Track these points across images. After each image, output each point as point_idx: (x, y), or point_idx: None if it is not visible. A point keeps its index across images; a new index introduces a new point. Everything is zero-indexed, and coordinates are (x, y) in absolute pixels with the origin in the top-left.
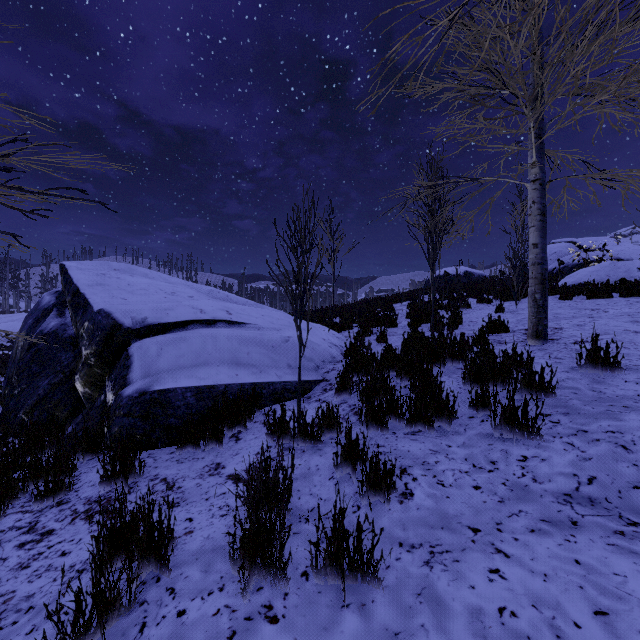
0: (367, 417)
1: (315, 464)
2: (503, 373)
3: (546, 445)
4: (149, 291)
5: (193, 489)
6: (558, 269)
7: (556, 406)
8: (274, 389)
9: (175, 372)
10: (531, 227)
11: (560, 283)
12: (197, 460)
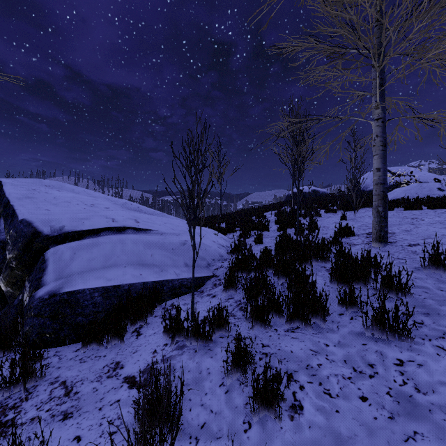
0: (252, 316)
1: (206, 367)
2: (364, 274)
3: (418, 348)
4: (71, 203)
5: (89, 395)
6: None
7: (415, 306)
8: (173, 285)
9: (86, 274)
10: (375, 155)
11: None
12: (99, 359)
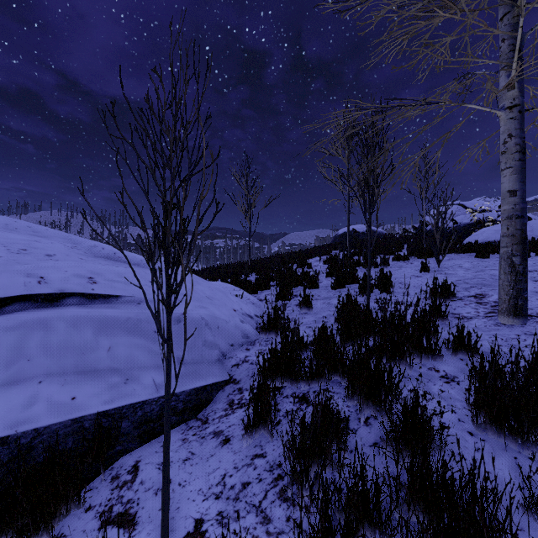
0: None
1: None
2: None
3: None
4: None
5: None
6: (452, 228)
7: None
8: (144, 414)
9: None
10: (506, 169)
11: (467, 241)
12: None
